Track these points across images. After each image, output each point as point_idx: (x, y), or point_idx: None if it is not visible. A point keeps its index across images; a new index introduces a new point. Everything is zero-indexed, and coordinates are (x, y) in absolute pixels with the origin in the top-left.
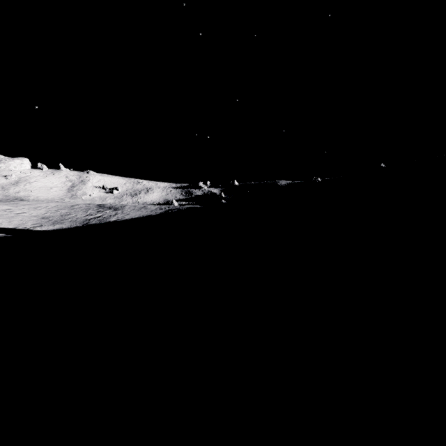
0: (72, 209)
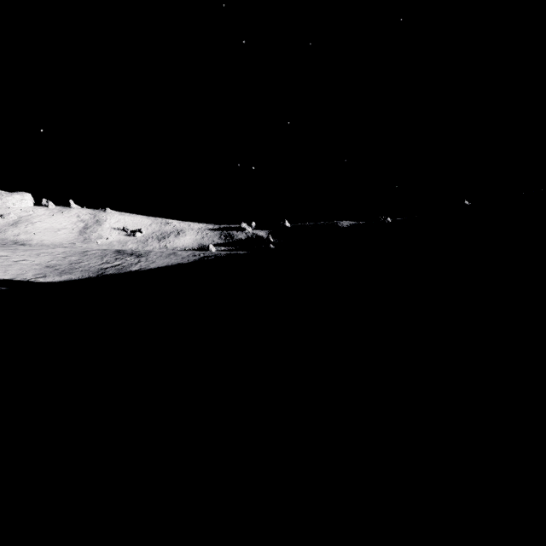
0: (84, 256)
